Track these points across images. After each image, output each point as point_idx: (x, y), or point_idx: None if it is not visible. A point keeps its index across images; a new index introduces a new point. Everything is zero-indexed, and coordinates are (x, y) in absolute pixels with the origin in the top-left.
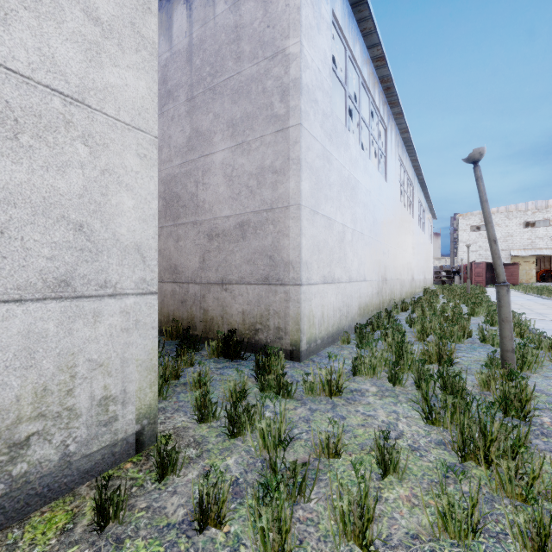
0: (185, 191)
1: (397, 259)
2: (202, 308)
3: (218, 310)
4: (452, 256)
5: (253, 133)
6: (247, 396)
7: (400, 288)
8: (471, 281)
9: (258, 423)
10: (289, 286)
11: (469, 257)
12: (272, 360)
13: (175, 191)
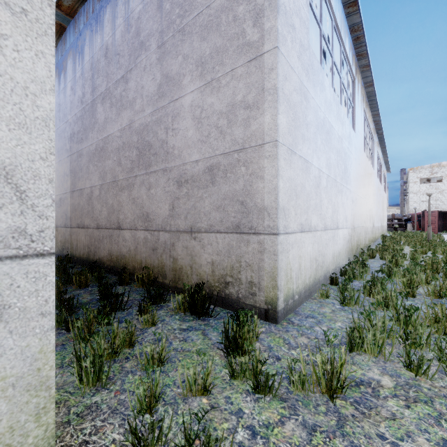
0: (156, 139)
1: (362, 207)
2: (171, 256)
3: (187, 260)
4: (402, 206)
5: (222, 68)
6: (211, 389)
7: (364, 235)
8: (423, 228)
9: None
10: (263, 236)
11: (419, 206)
12: (246, 332)
13: (147, 140)
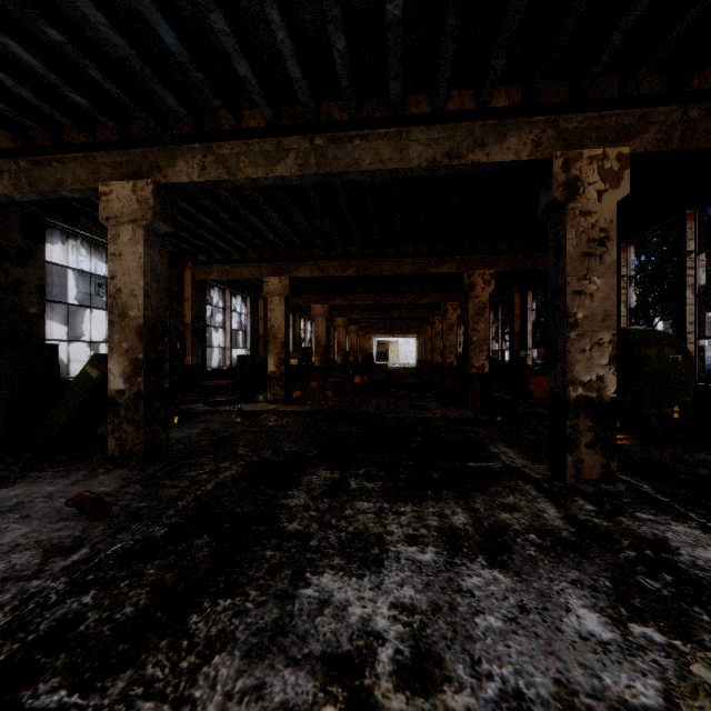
0: None
1: None
2: None
3: None
4: None
5: None
6: None
7: None
8: None
9: None
10: None
11: None
12: None
13: None
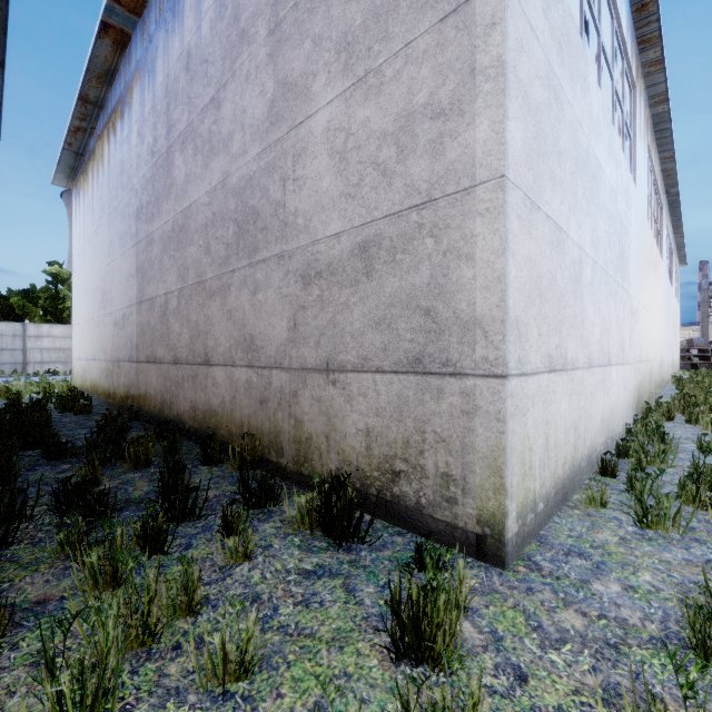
0: (266, 201)
1: (645, 325)
2: (292, 416)
3: (320, 423)
4: (706, 325)
5: (387, 45)
6: None
7: (649, 377)
8: None
9: None
10: (473, 379)
11: None
12: (442, 609)
13: (251, 205)
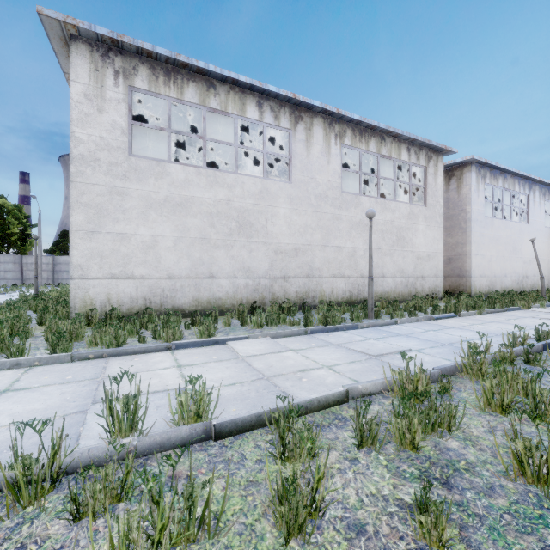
0: None
1: (542, 264)
2: None
3: None
4: None
5: (453, 231)
6: None
7: (548, 282)
8: None
9: (463, 297)
10: (467, 277)
11: None
12: (463, 294)
13: None
